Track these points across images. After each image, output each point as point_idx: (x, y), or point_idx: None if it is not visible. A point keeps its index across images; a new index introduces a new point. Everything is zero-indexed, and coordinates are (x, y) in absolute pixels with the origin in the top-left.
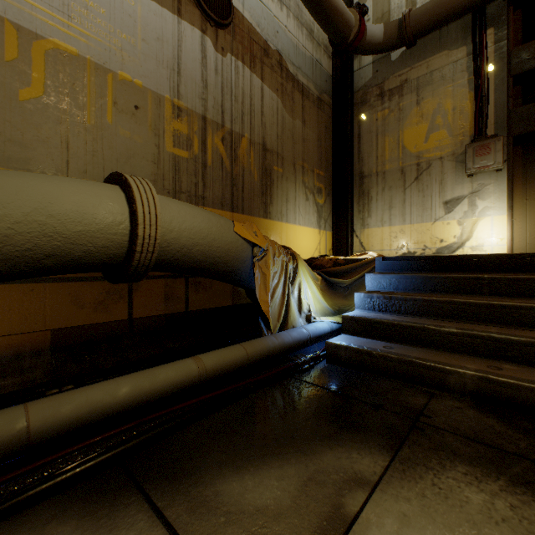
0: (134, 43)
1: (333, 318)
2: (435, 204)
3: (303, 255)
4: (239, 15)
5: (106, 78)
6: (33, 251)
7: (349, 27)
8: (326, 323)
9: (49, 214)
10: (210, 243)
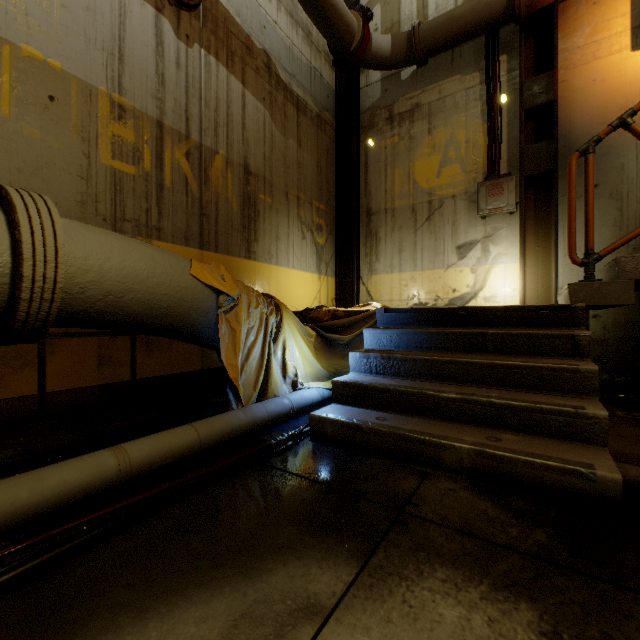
0: (48, 9)
1: (325, 384)
2: (447, 248)
3: (299, 305)
4: None
5: None
6: None
7: (351, 32)
8: (316, 390)
9: None
10: (152, 289)
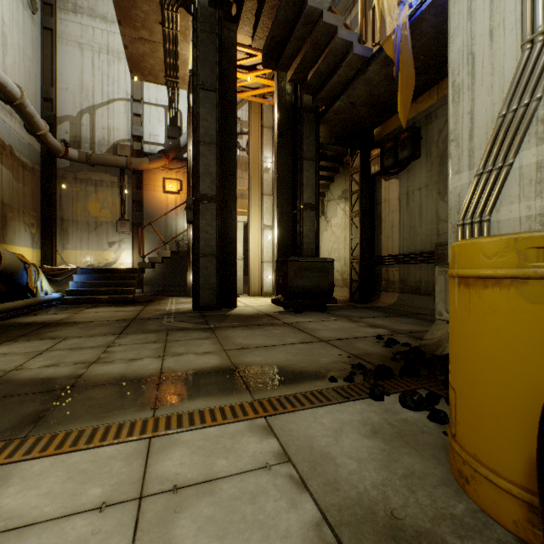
0: None
1: (59, 293)
2: (105, 243)
3: None
4: None
5: None
6: None
7: (60, 151)
8: (57, 295)
9: None
10: (13, 263)
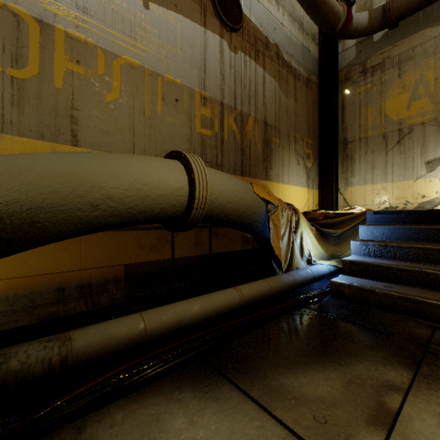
0: (175, 52)
1: (330, 262)
2: (416, 164)
3: None
4: (247, 19)
5: (157, 80)
6: (133, 208)
7: (338, 17)
8: (325, 266)
9: (143, 183)
10: (238, 201)
